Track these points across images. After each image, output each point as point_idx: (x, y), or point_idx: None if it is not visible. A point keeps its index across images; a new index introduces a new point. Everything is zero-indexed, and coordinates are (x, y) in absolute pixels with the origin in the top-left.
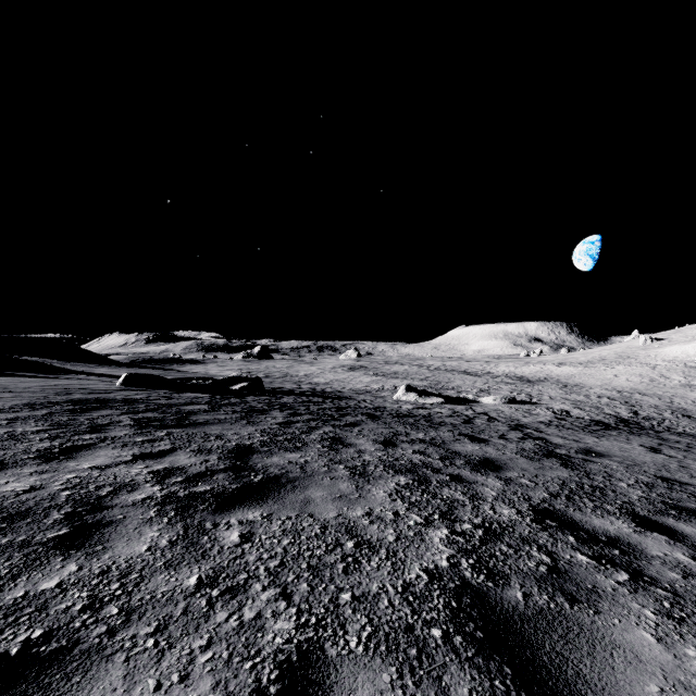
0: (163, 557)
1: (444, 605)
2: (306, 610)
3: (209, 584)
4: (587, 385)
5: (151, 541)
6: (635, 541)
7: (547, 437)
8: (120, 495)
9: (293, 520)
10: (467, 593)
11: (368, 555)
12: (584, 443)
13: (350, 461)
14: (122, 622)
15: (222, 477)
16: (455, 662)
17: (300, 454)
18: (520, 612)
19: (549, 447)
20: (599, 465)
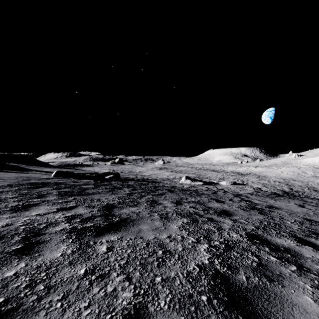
0: (68, 259)
1: (207, 283)
2: (138, 286)
3: (90, 273)
4: (269, 176)
5: (63, 251)
6: (297, 249)
7: (251, 200)
8: (49, 228)
9: (132, 240)
10: (218, 277)
11: (169, 257)
12: (269, 202)
13: (160, 211)
14: (45, 293)
15: (99, 219)
16: (214, 314)
17: (136, 208)
18: (245, 287)
19: (253, 205)
20: (277, 213)
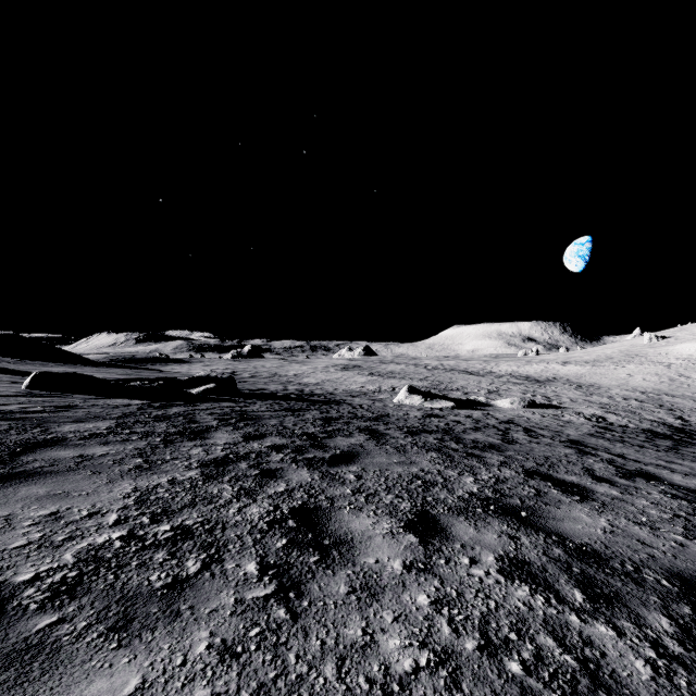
0: None
1: None
2: None
3: None
4: (603, 385)
5: None
6: None
7: (651, 470)
8: None
9: None
10: None
11: None
12: None
13: None
14: None
15: None
16: None
17: (151, 654)
18: None
19: None
20: None
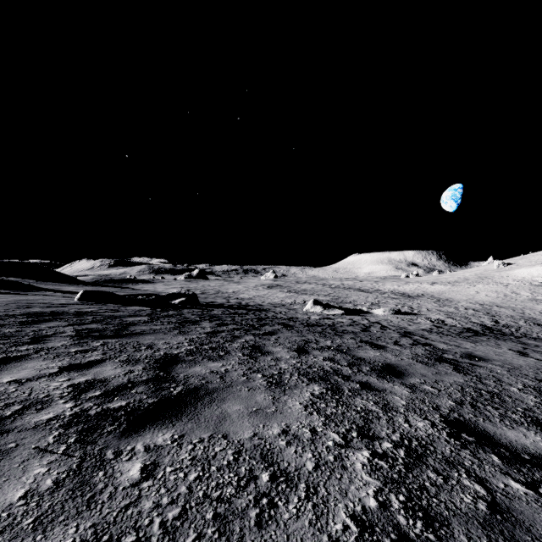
0: (37, 508)
1: None
2: None
3: None
4: (456, 299)
5: (33, 481)
6: None
7: (433, 343)
8: (25, 415)
9: (205, 443)
10: None
11: (285, 493)
12: (464, 348)
13: (267, 369)
14: None
15: (141, 390)
16: None
17: (222, 362)
18: None
19: (438, 352)
20: (486, 370)
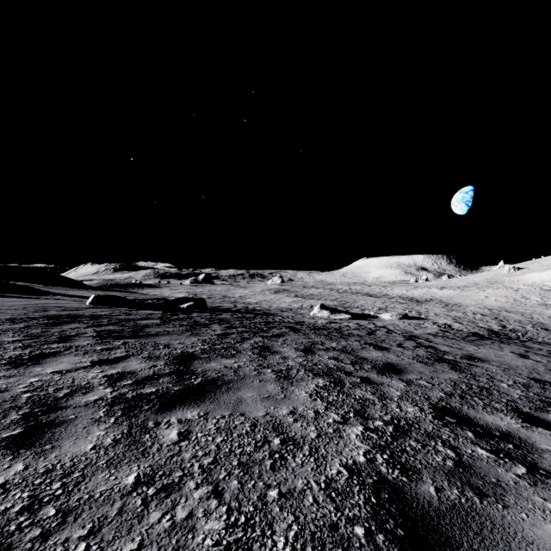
0: (106, 455)
1: (364, 501)
2: (235, 508)
3: (146, 482)
4: (464, 304)
5: (97, 439)
6: (524, 435)
7: (436, 346)
8: (75, 396)
9: (226, 418)
10: (384, 488)
11: (293, 451)
12: (466, 350)
13: (276, 366)
14: (57, 524)
15: (166, 380)
16: None
17: (234, 360)
18: (435, 508)
19: (439, 354)
20: (482, 369)
